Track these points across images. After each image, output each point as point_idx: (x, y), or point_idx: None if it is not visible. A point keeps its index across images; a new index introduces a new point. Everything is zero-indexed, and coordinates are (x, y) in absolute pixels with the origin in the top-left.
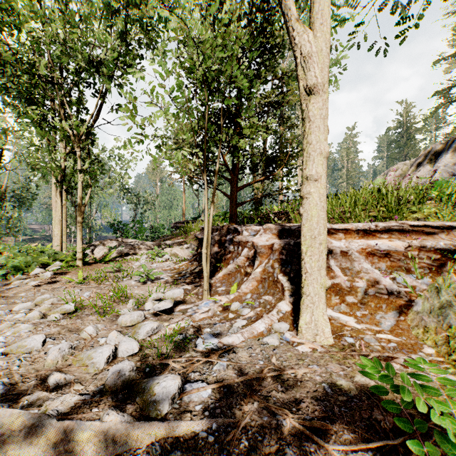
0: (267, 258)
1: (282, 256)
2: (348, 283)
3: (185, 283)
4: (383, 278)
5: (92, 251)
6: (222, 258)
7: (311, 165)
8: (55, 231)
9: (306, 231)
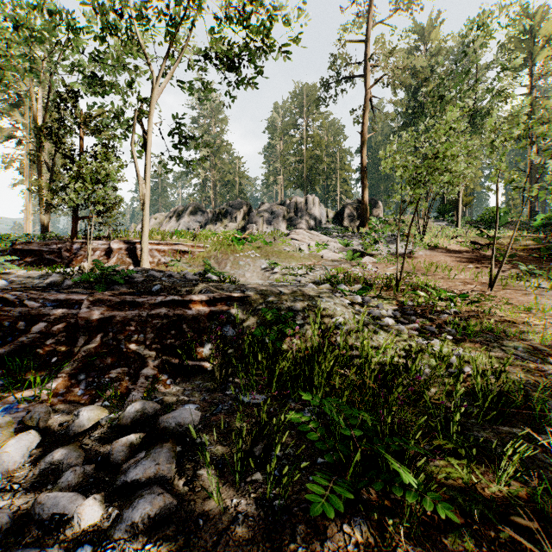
0: (118, 254)
1: (127, 252)
2: (152, 260)
3: None
4: (162, 258)
5: None
6: (74, 259)
7: (144, 220)
8: None
9: (143, 240)
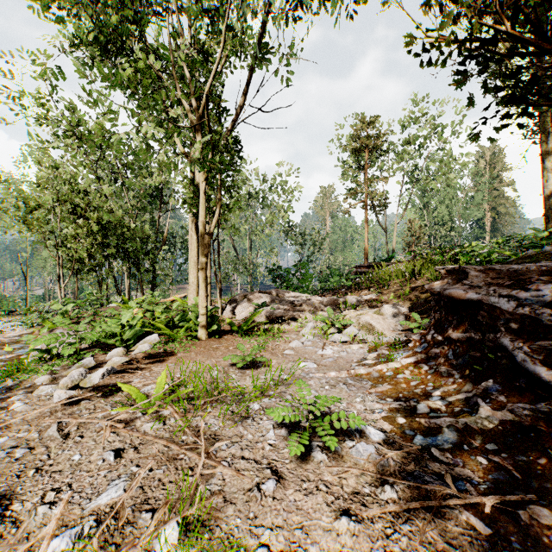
0: None
1: None
2: None
3: (473, 508)
4: None
5: (234, 308)
6: None
7: None
8: (191, 278)
9: None
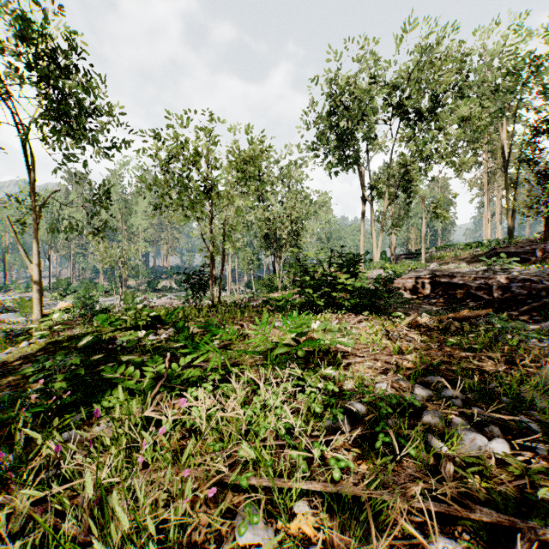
0: None
1: None
2: None
3: None
4: None
5: None
6: (545, 257)
7: None
8: (377, 254)
9: None
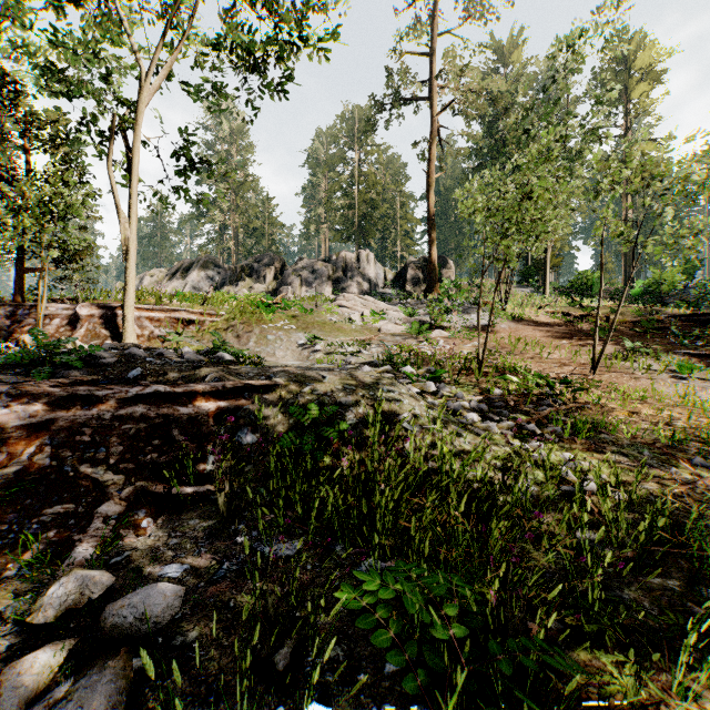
0: (88, 323)
1: (102, 320)
2: (141, 332)
3: None
4: (156, 330)
5: None
6: (19, 330)
7: (128, 275)
8: None
9: (126, 304)
